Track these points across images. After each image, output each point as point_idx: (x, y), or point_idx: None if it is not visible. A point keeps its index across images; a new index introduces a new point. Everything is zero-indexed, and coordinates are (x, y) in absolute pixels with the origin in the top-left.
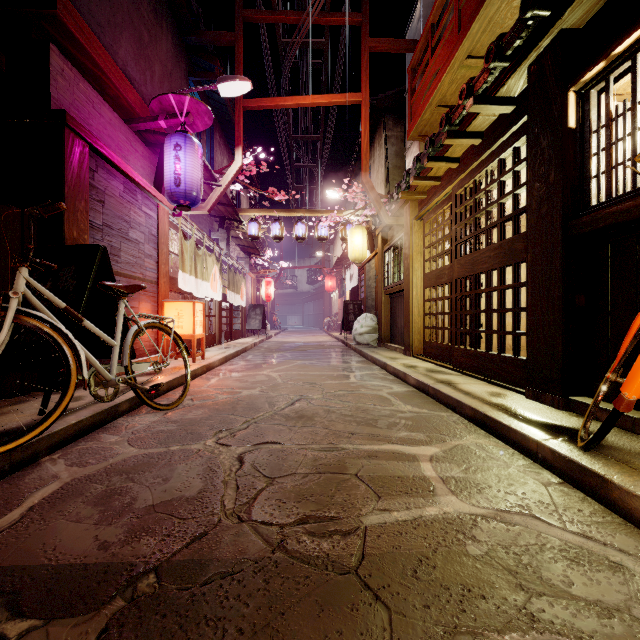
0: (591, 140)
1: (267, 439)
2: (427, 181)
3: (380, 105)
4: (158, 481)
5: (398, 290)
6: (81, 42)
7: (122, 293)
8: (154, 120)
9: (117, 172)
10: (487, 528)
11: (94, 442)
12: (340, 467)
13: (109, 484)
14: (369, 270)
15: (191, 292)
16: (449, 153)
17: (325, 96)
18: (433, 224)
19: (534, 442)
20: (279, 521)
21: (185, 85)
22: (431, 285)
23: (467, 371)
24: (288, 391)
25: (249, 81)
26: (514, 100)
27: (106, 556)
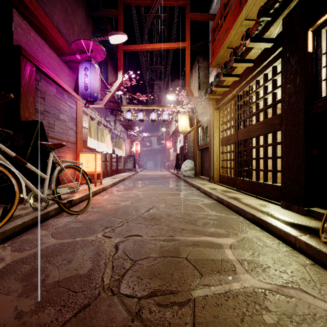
0: (322, 58)
1: (133, 233)
2: (222, 88)
3: (195, 50)
4: (64, 262)
5: (205, 147)
6: (31, 9)
7: (51, 148)
8: (73, 54)
9: (52, 82)
10: (274, 300)
11: (31, 235)
12: (176, 252)
13: (34, 265)
14: (189, 137)
15: (95, 148)
16: (234, 72)
17: (166, 44)
18: (225, 111)
19: (293, 237)
20: (138, 294)
21: (92, 38)
22: (224, 144)
23: (245, 191)
24: (146, 203)
25: (126, 35)
26: (273, 40)
27: (19, 324)
